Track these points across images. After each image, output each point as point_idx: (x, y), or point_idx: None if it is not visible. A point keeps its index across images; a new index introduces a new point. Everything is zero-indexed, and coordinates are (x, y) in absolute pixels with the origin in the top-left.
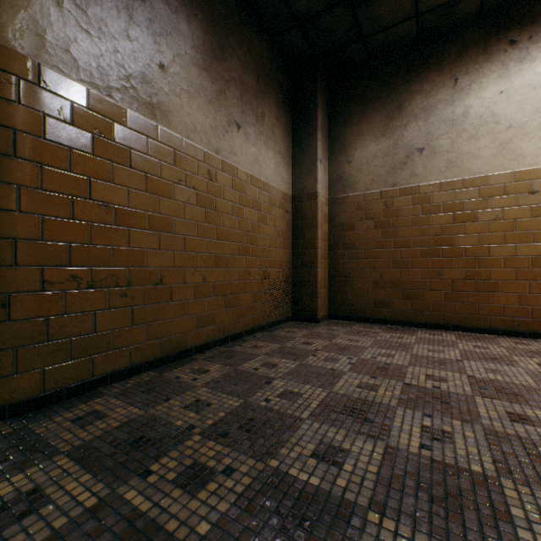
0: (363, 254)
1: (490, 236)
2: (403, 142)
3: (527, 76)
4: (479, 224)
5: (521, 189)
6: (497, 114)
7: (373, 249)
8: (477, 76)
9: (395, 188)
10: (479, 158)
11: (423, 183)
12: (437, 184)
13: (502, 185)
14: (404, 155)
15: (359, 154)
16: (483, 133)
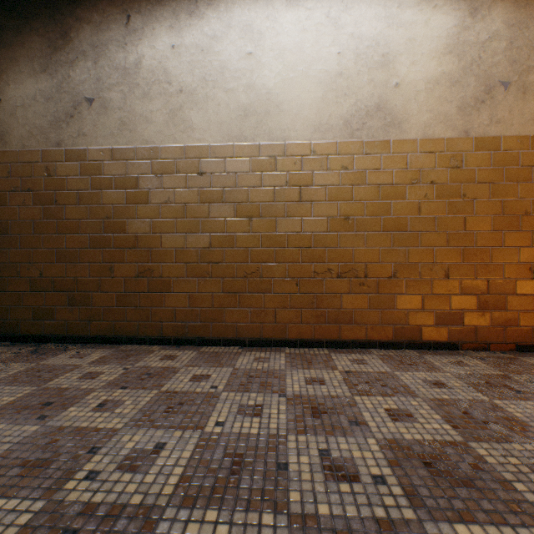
0: (19, 242)
1: (163, 222)
2: (70, 85)
3: (196, 34)
4: (153, 207)
5: (192, 168)
6: (170, 72)
7: (32, 234)
8: (150, 19)
9: (60, 148)
10: (153, 124)
11: (93, 146)
12: (109, 150)
13: (174, 161)
14: (71, 103)
15: (13, 91)
16: (157, 92)
